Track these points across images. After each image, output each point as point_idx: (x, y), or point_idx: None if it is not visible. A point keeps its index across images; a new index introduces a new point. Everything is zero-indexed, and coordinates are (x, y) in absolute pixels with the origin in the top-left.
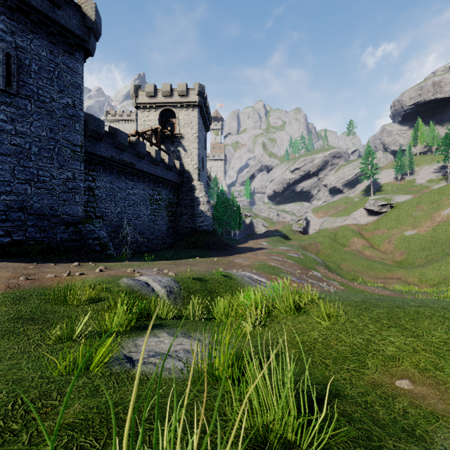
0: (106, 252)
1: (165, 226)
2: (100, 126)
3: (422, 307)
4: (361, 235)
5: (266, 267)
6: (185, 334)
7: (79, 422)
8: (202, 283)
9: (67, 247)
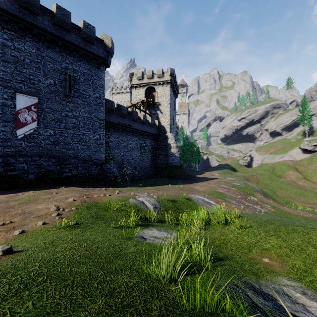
0: (117, 180)
1: (149, 162)
2: (112, 105)
3: (299, 226)
4: (295, 169)
5: (215, 193)
6: (164, 230)
7: (135, 252)
8: (172, 202)
9: (97, 177)
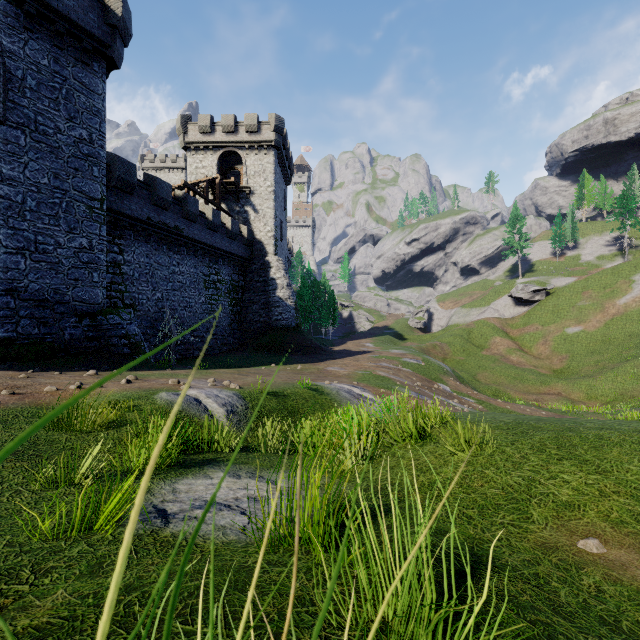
0: (139, 355)
1: (227, 319)
2: (130, 172)
3: (605, 430)
4: (505, 334)
5: (372, 378)
6: (252, 473)
7: (59, 623)
8: (279, 399)
9: (81, 348)
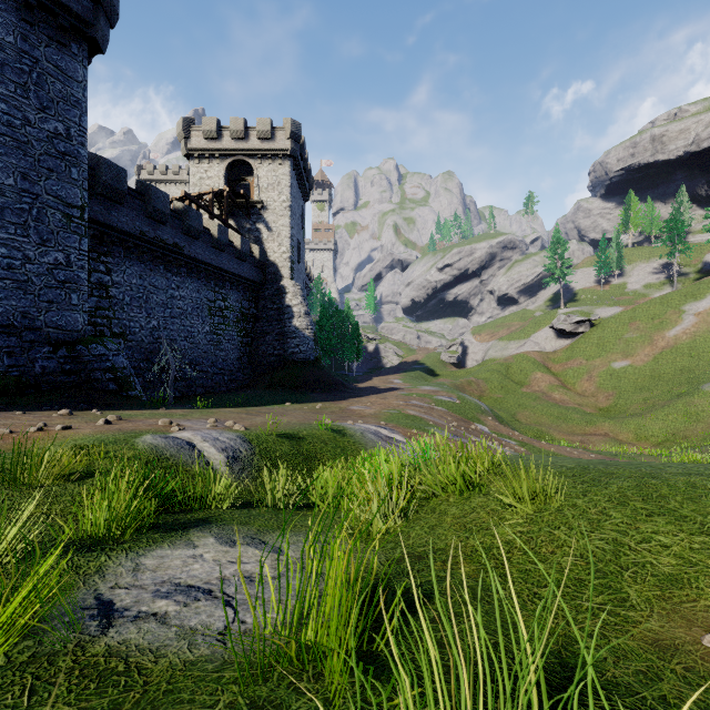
0: (127, 392)
1: (235, 352)
2: (119, 178)
3: (695, 476)
4: (546, 369)
5: (401, 417)
6: (252, 538)
7: None
8: (293, 442)
9: (55, 383)
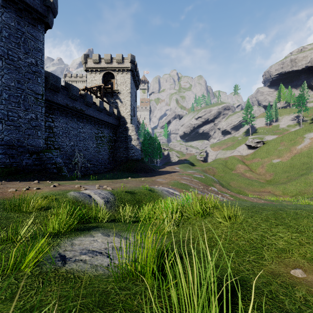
0: (61, 173)
1: (107, 155)
2: (57, 81)
3: (298, 209)
4: (243, 163)
5: (178, 184)
6: (116, 234)
7: None
8: (132, 195)
9: (31, 169)
